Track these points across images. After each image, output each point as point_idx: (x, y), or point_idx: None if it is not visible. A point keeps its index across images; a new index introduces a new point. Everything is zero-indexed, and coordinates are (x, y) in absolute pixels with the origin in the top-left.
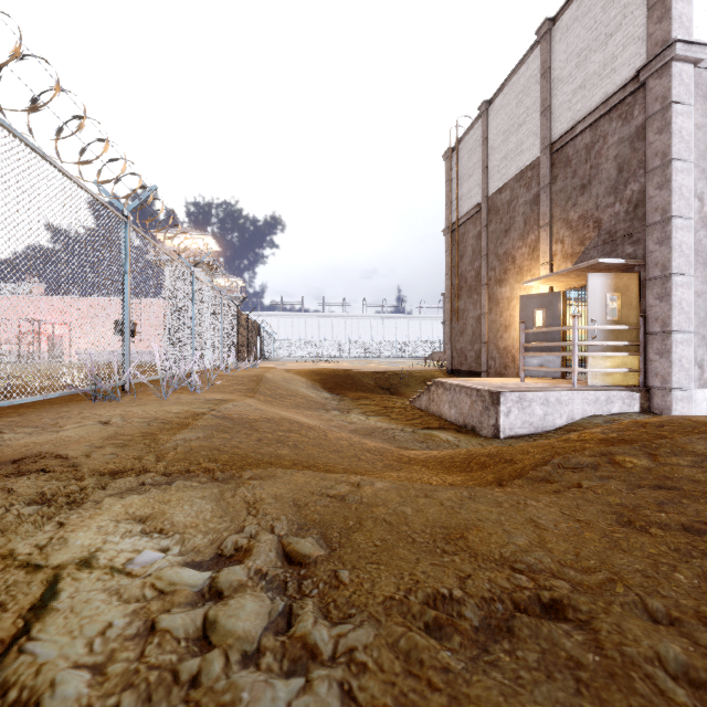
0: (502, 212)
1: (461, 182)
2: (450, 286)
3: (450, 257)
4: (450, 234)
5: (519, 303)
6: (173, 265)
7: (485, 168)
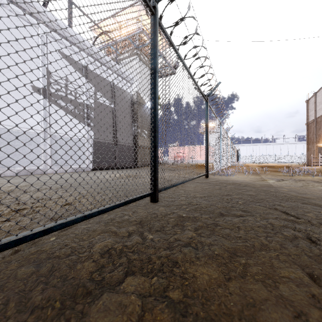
0: (318, 123)
1: (310, 111)
2: (306, 141)
3: (306, 132)
4: (306, 125)
5: (318, 149)
6: (233, 146)
7: (315, 110)
